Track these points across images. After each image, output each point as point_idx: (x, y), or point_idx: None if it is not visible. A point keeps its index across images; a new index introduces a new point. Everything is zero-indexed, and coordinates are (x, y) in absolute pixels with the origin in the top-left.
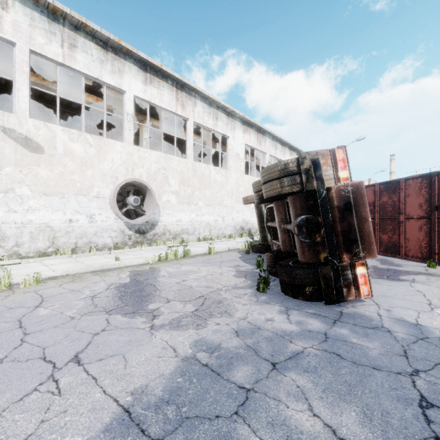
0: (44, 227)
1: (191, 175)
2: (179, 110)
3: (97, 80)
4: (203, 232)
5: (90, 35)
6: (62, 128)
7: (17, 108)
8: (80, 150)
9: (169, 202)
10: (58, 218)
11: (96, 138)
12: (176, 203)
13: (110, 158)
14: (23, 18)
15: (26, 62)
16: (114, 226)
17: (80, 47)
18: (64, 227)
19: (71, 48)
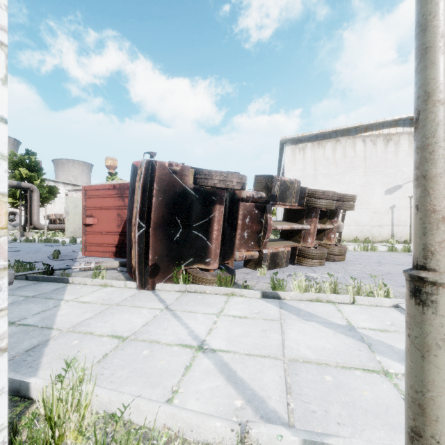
0: None
1: None
2: None
3: None
4: None
5: None
6: None
7: None
8: None
9: None
10: None
11: None
12: None
13: None
14: None
15: None
16: None
17: None
18: None
19: None
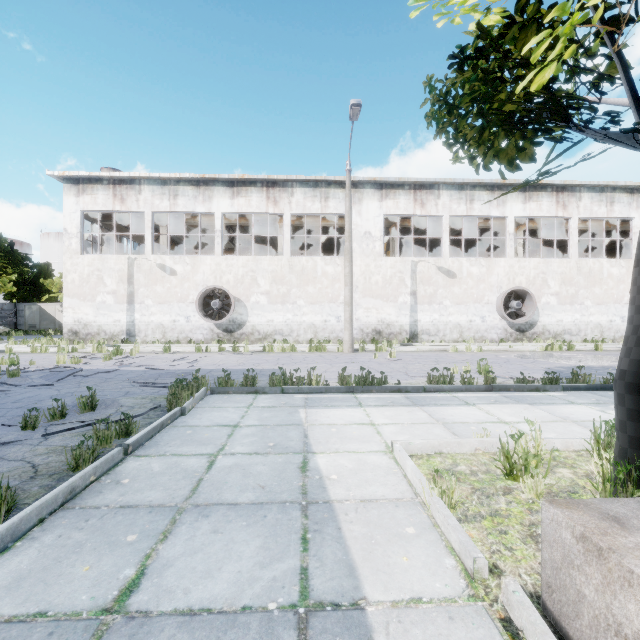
0: (456, 325)
1: (574, 274)
2: (559, 212)
3: (487, 216)
4: (591, 333)
5: (482, 186)
6: (466, 259)
7: (444, 254)
8: (476, 271)
9: (548, 303)
10: (464, 319)
11: (486, 260)
12: (556, 304)
13: (496, 273)
14: (446, 198)
15: (448, 224)
16: (499, 325)
17: (476, 199)
18: (467, 325)
19: (470, 203)
